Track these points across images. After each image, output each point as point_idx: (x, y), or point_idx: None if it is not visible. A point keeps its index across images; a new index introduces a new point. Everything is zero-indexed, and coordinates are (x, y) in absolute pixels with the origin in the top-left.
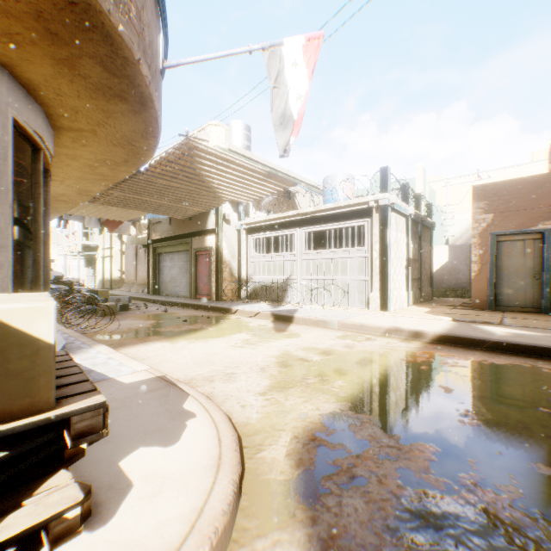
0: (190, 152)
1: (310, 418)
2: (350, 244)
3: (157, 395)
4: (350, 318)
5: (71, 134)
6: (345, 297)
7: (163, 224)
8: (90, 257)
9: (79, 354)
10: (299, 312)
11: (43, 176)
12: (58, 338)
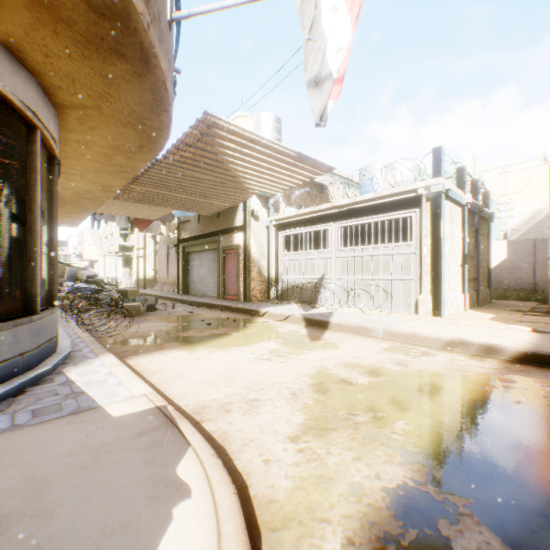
0: (209, 132)
1: (368, 496)
2: (390, 241)
3: (147, 443)
4: (397, 326)
5: (75, 114)
6: (388, 299)
7: (192, 222)
8: (127, 257)
9: (80, 366)
10: (334, 316)
11: (40, 160)
12: (64, 345)
